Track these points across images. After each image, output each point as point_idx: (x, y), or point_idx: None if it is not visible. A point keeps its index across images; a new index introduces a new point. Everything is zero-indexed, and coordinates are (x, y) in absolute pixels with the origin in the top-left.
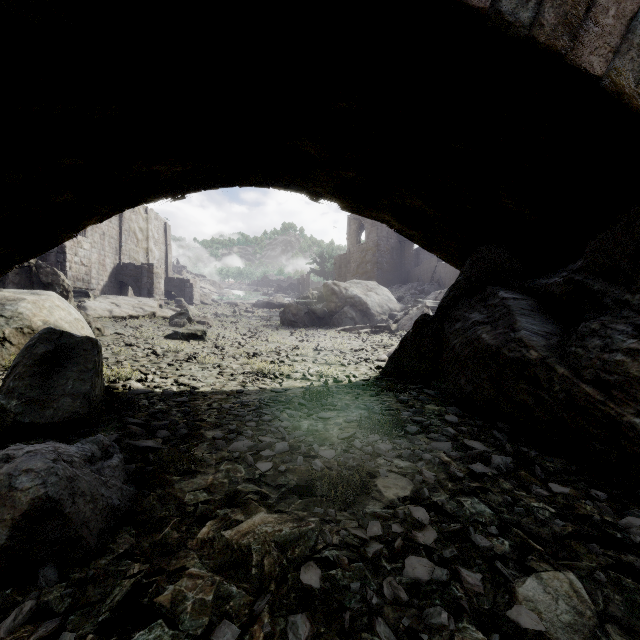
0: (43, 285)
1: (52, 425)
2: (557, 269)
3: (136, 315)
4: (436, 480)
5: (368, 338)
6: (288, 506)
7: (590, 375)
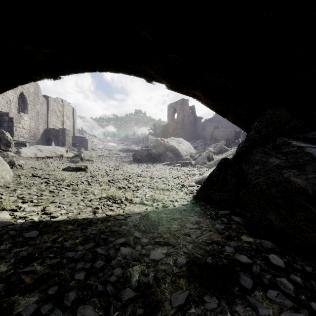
0: None
1: None
2: None
3: (51, 156)
4: None
5: (180, 169)
6: None
7: None
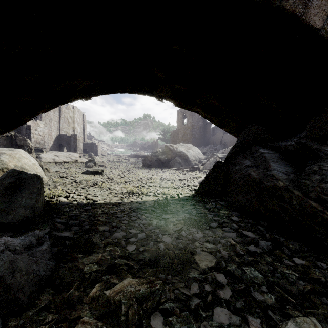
0: (18, 146)
1: (12, 224)
2: (290, 137)
3: (67, 161)
4: (229, 256)
5: (188, 173)
6: (144, 273)
7: (314, 196)
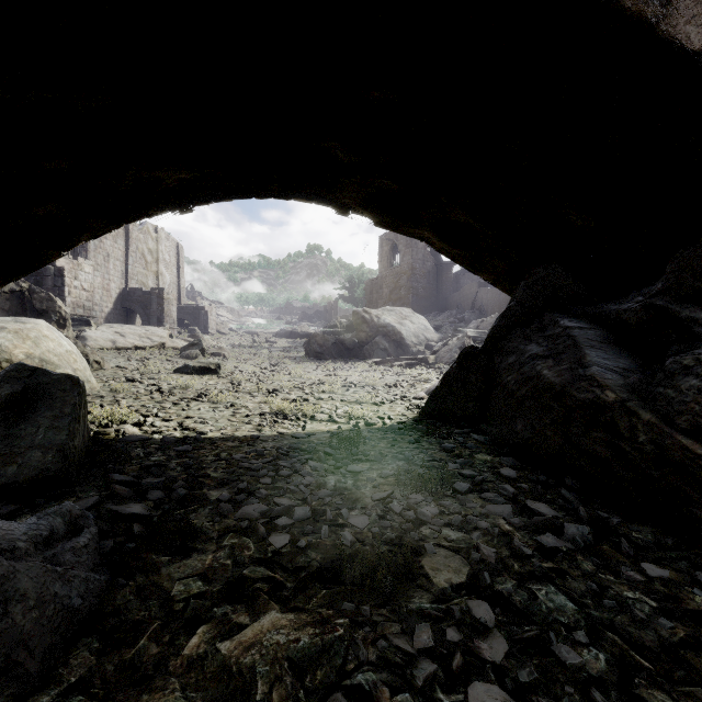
0: (37, 312)
1: (15, 486)
2: (628, 293)
3: (143, 346)
4: (497, 558)
5: (403, 372)
6: (308, 600)
7: (687, 423)
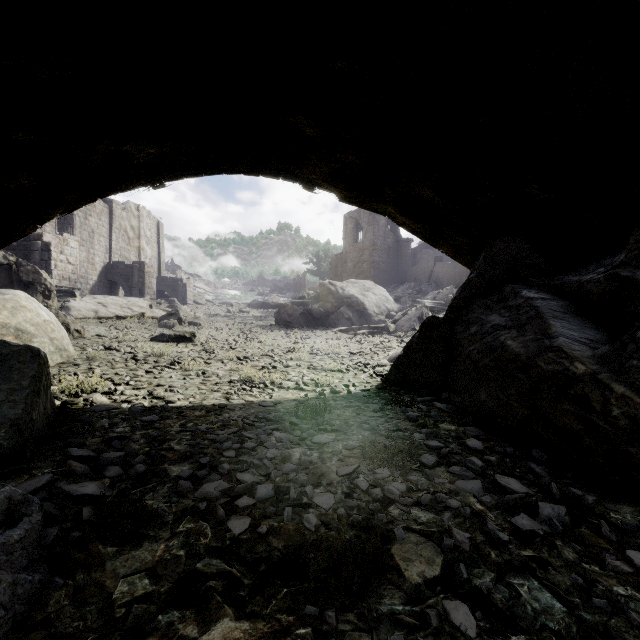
0: (24, 284)
1: None
2: (587, 265)
3: (123, 316)
4: (472, 545)
5: (366, 340)
6: (267, 602)
7: None
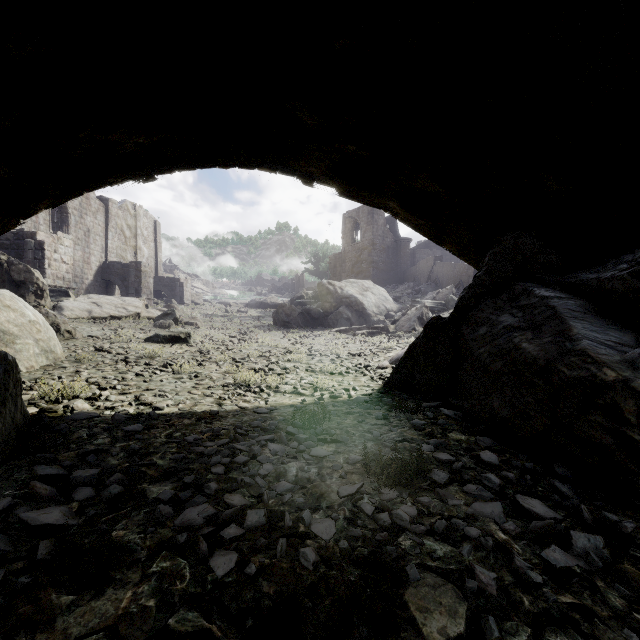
0: (15, 283)
1: None
2: (603, 262)
3: (118, 316)
4: (499, 587)
5: (365, 340)
6: None
7: None
